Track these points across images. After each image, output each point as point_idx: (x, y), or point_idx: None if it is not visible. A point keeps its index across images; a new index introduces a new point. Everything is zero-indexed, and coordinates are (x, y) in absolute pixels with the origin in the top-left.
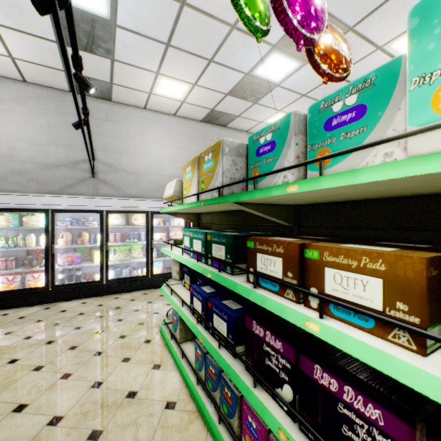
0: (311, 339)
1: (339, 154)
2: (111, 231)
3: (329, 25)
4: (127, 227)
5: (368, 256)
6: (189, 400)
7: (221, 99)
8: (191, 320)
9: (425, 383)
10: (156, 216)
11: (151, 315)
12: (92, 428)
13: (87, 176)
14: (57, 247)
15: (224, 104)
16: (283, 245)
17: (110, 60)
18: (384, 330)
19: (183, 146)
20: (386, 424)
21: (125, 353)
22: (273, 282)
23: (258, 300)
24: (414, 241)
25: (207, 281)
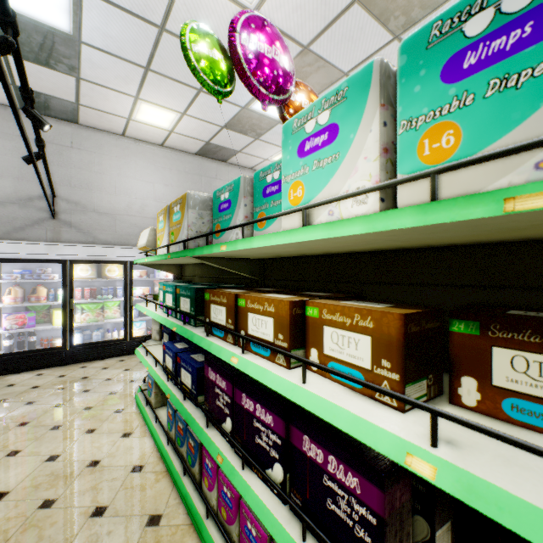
0: (246, 375)
1: (250, 223)
2: (78, 286)
3: (300, 84)
4: (99, 280)
5: (268, 302)
6: (159, 462)
7: (217, 132)
8: (163, 378)
9: (277, 383)
10: (137, 267)
11: (127, 384)
12: (45, 498)
13: (44, 216)
14: (2, 305)
15: (222, 137)
16: (226, 296)
17: (75, 78)
18: (274, 356)
19: (173, 183)
20: (274, 424)
21: (89, 424)
22: (218, 328)
23: (206, 346)
24: (331, 291)
25: (184, 338)
